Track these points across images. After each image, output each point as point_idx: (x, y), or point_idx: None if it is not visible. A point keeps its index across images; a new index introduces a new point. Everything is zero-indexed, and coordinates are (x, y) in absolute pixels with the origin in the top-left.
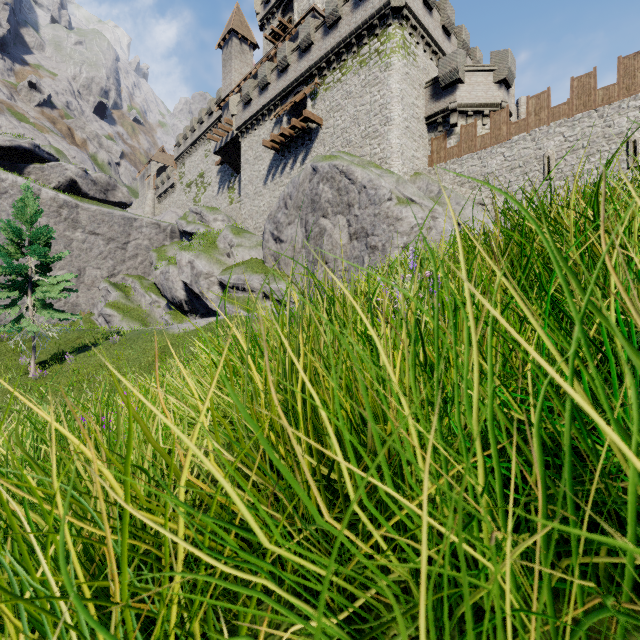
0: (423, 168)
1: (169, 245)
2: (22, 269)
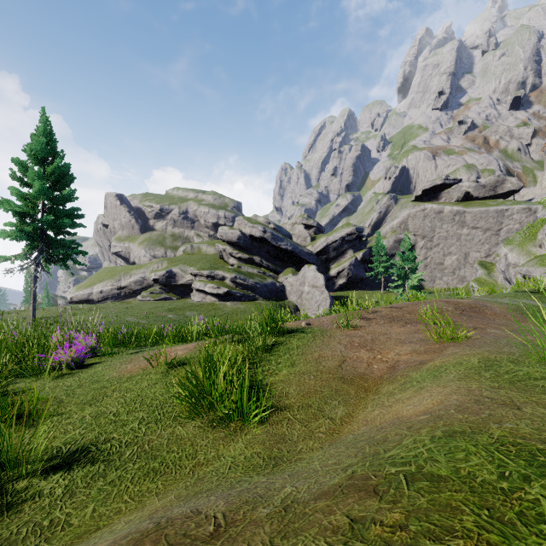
0: None
1: None
2: (402, 272)
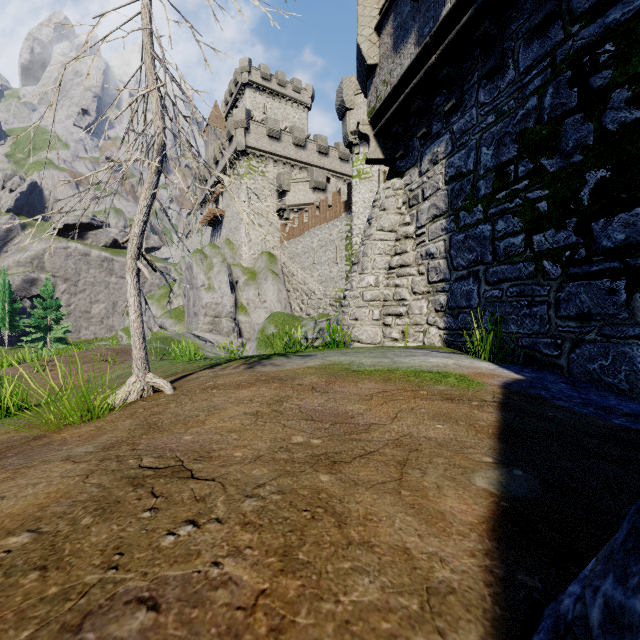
0: (274, 246)
1: None
2: (43, 323)
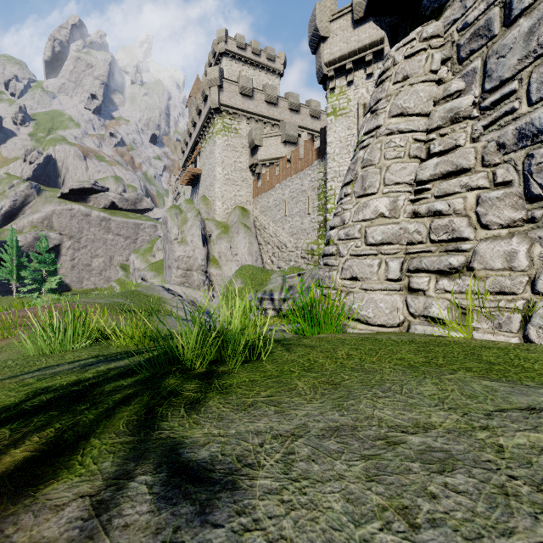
0: (247, 200)
1: None
2: (38, 275)
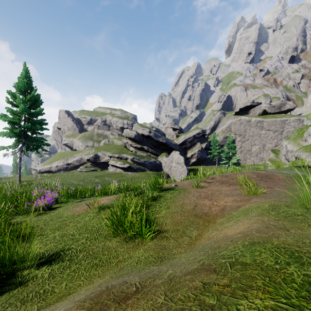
0: None
1: None
2: (228, 155)
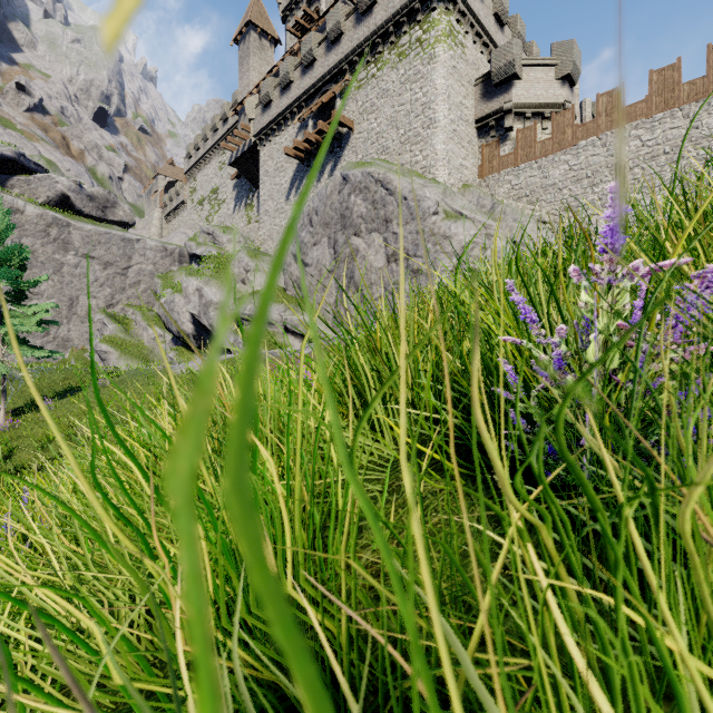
0: (472, 180)
1: (177, 271)
2: None
